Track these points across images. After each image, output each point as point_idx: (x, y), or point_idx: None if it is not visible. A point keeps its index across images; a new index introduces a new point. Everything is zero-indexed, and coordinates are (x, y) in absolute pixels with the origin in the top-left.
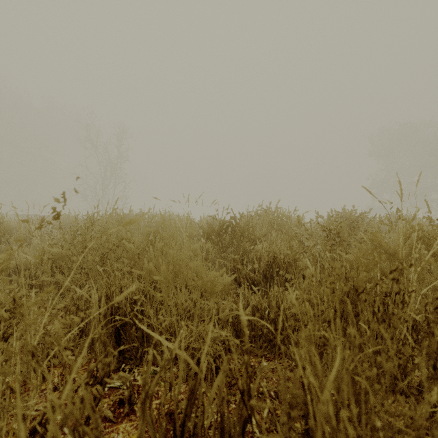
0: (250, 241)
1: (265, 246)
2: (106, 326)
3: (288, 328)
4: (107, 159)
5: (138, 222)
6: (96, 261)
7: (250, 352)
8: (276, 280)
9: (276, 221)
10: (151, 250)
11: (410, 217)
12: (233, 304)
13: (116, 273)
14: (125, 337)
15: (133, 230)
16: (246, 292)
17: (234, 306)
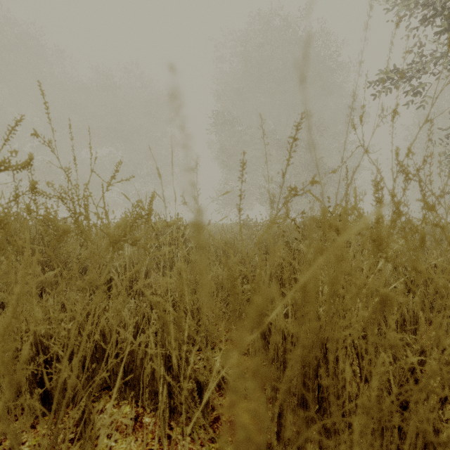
0: None
1: None
2: None
3: None
4: None
5: None
6: None
7: None
8: None
9: None
10: None
11: None
12: None
13: None
14: None
15: None
16: None
17: None
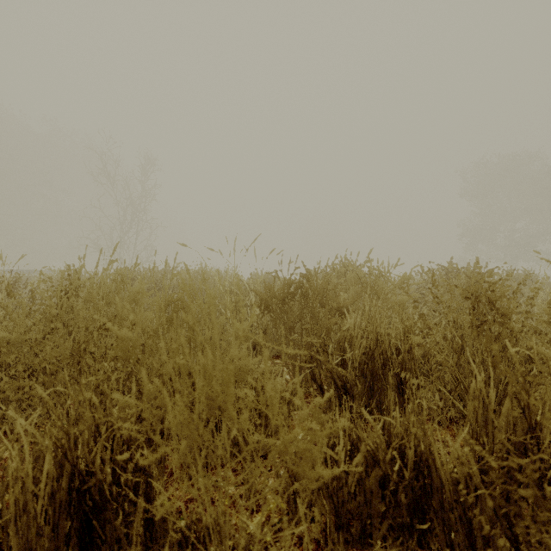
0: (331, 312)
1: (354, 320)
2: (54, 522)
3: (446, 507)
4: (127, 198)
5: (142, 286)
6: (62, 359)
7: (361, 547)
8: (380, 379)
9: (368, 280)
10: (162, 345)
11: (528, 274)
12: (327, 449)
13: (86, 395)
14: (103, 536)
15: (141, 297)
16: (346, 417)
17: (329, 453)
